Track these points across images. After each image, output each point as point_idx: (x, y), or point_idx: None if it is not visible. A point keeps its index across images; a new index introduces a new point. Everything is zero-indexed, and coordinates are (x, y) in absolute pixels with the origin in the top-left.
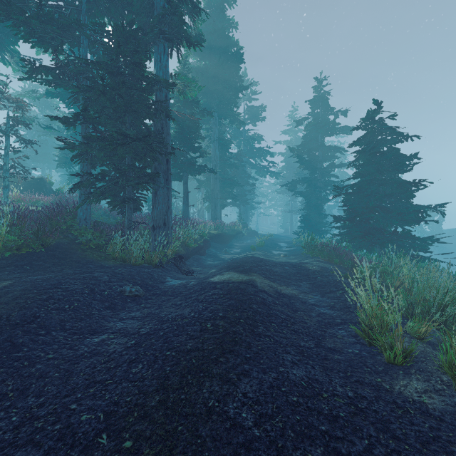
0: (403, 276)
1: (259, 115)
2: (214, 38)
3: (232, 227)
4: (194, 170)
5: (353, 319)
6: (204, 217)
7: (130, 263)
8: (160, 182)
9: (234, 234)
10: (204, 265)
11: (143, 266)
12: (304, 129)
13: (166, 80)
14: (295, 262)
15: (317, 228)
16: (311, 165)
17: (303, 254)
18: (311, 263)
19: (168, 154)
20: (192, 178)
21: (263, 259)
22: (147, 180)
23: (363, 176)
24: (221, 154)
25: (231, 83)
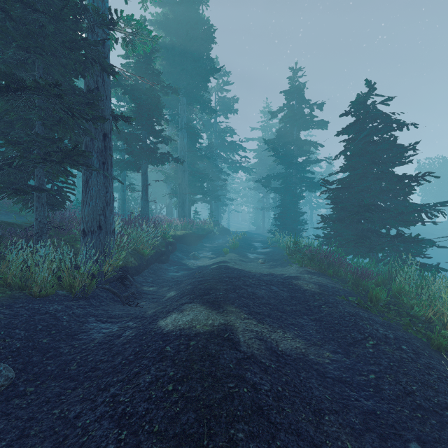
0: (439, 304)
1: (231, 107)
2: (182, 11)
3: (202, 226)
4: (155, 158)
5: (444, 440)
6: (171, 214)
7: (31, 294)
8: (93, 165)
9: (204, 233)
10: (163, 280)
11: (54, 298)
12: (279, 121)
13: (96, 7)
14: (280, 275)
15: (292, 226)
16: (286, 160)
17: (285, 259)
18: (304, 279)
19: (97, 121)
20: (158, 171)
21: (241, 273)
22: (61, 159)
23: (353, 169)
24: (191, 144)
25: (201, 64)
